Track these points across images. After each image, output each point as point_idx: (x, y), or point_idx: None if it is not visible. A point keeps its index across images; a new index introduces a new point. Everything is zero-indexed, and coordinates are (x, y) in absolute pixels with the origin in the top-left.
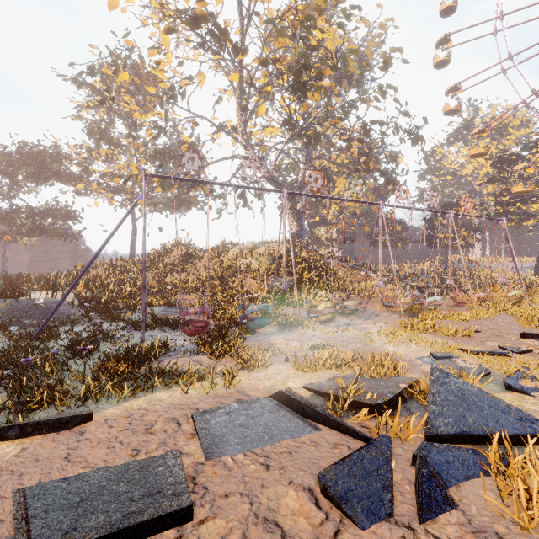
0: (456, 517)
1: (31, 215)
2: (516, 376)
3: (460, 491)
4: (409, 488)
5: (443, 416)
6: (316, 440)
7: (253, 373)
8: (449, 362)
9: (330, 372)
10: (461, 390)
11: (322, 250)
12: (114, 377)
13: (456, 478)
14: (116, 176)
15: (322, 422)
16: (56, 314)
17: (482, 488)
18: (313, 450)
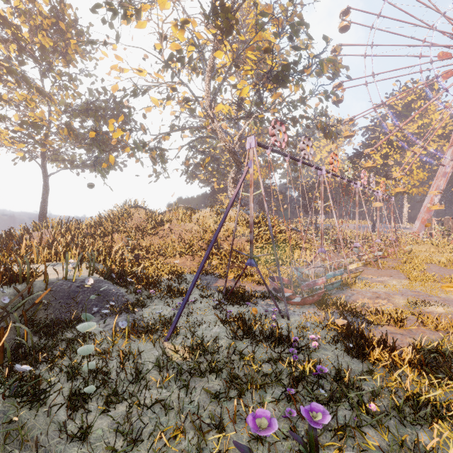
0: None
1: None
2: None
3: None
4: None
5: None
6: None
7: None
8: None
9: None
10: None
11: None
12: (417, 369)
13: None
14: (37, 126)
15: None
16: (109, 296)
17: None
18: None
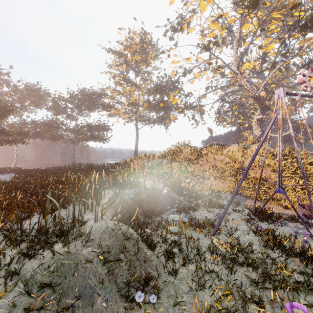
0: None
1: (91, 129)
2: None
3: None
4: None
5: None
6: None
7: None
8: None
9: None
10: None
11: None
12: None
13: None
14: (134, 104)
15: None
16: (174, 200)
17: None
18: None
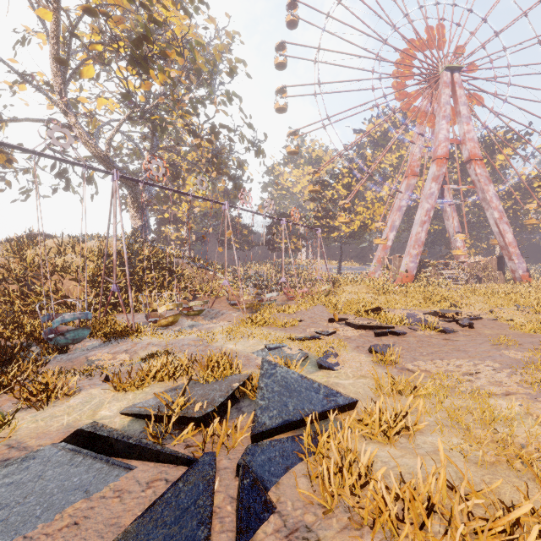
0: (273, 524)
1: None
2: (325, 355)
3: (279, 488)
4: (231, 507)
5: (269, 410)
6: (123, 487)
7: (46, 409)
8: (279, 352)
9: (161, 385)
10: (285, 378)
11: (170, 249)
12: None
13: (276, 475)
14: None
15: (137, 456)
16: None
17: (298, 475)
18: (116, 503)
